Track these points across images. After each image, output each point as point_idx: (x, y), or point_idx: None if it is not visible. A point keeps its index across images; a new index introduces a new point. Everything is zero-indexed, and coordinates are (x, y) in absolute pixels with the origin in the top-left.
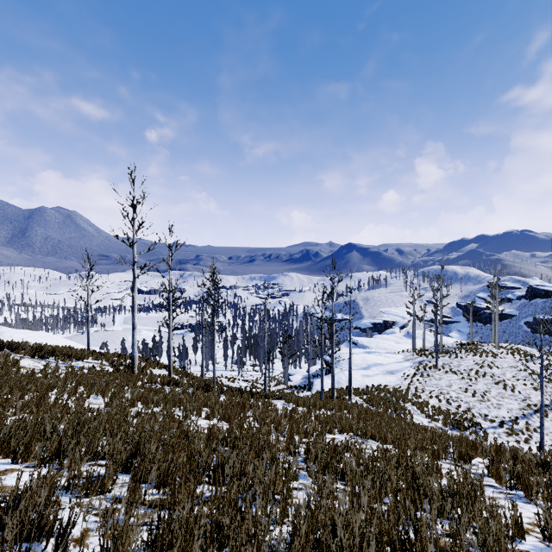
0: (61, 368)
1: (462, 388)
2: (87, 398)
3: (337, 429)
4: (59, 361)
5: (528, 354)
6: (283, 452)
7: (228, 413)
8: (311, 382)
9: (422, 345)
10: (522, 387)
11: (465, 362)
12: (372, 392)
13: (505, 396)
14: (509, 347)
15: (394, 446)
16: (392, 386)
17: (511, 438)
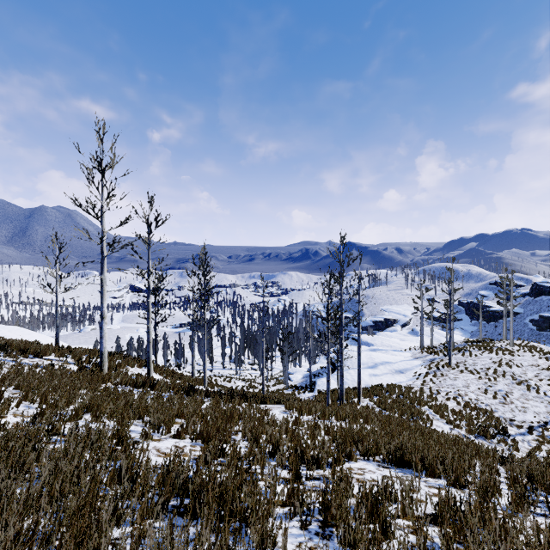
0: (6, 367)
1: (481, 389)
2: (16, 408)
3: (359, 451)
4: (9, 358)
5: (547, 352)
6: (283, 506)
7: (207, 429)
8: (313, 382)
9: (428, 342)
10: (547, 388)
11: (480, 360)
12: (382, 394)
13: (530, 398)
14: (522, 344)
15: (449, 482)
16: (403, 387)
17: (542, 447)
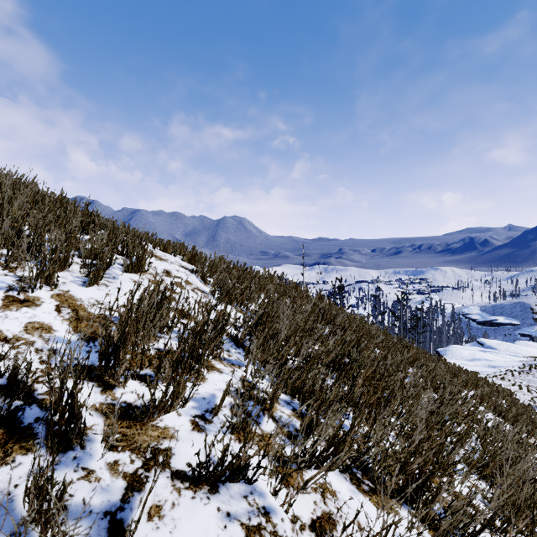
0: None
1: None
2: None
3: None
4: None
5: None
6: None
7: None
8: None
9: None
10: None
11: None
12: None
13: None
14: None
15: None
16: (481, 373)
17: None
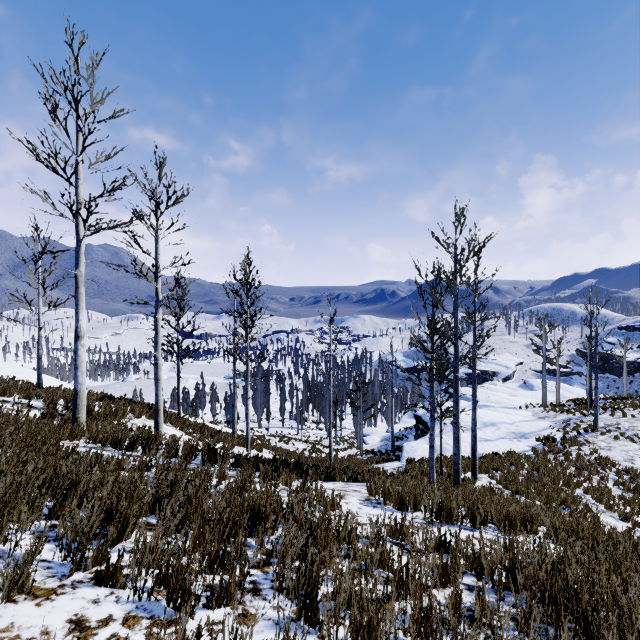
0: None
1: None
2: None
3: None
4: None
5: None
6: None
7: (178, 568)
8: (395, 446)
9: (549, 399)
10: None
11: None
12: (506, 468)
13: None
14: None
15: None
16: (531, 458)
17: None
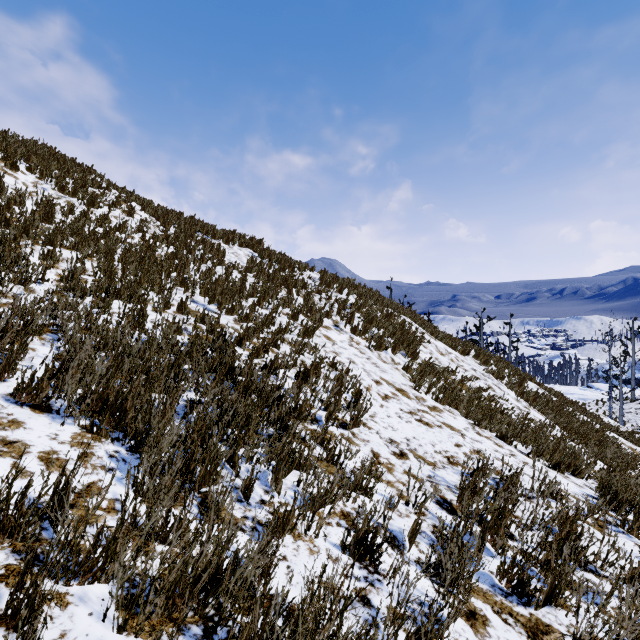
0: None
1: (638, 412)
2: None
3: None
4: None
5: None
6: None
7: None
8: None
9: None
10: None
11: None
12: None
13: None
14: None
15: None
16: None
17: None
